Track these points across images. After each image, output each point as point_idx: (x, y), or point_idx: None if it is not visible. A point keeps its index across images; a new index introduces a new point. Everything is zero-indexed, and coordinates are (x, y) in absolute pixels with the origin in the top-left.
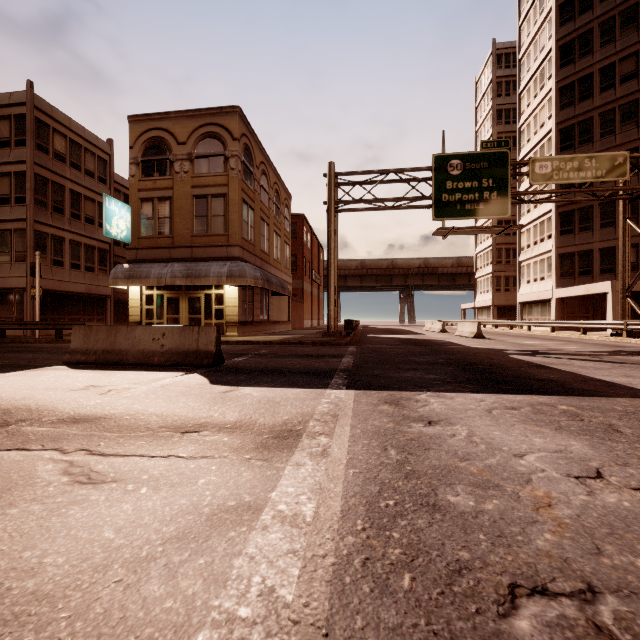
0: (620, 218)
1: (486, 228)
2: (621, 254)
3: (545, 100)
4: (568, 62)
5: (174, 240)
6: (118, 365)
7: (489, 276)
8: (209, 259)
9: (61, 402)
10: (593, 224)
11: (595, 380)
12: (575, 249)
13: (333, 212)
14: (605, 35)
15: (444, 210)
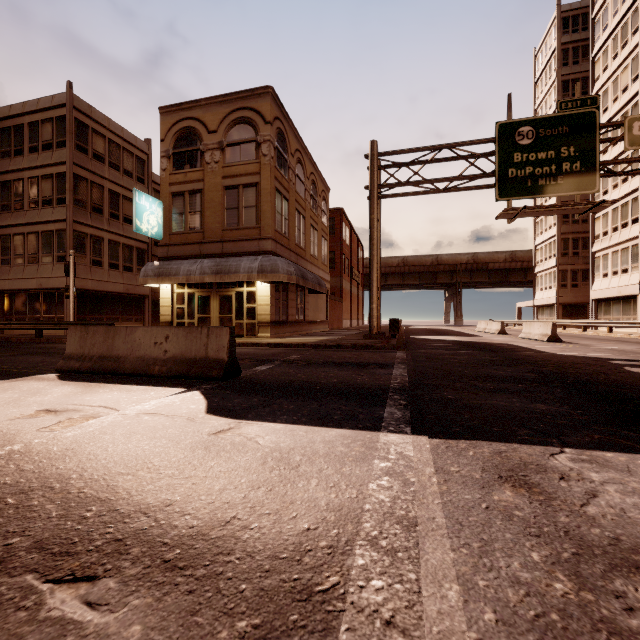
0: None
1: (568, 206)
2: None
3: (629, 59)
4: None
5: (205, 235)
6: (114, 375)
7: (552, 270)
8: (240, 254)
9: None
10: None
11: None
12: None
13: (376, 197)
14: None
15: (511, 188)
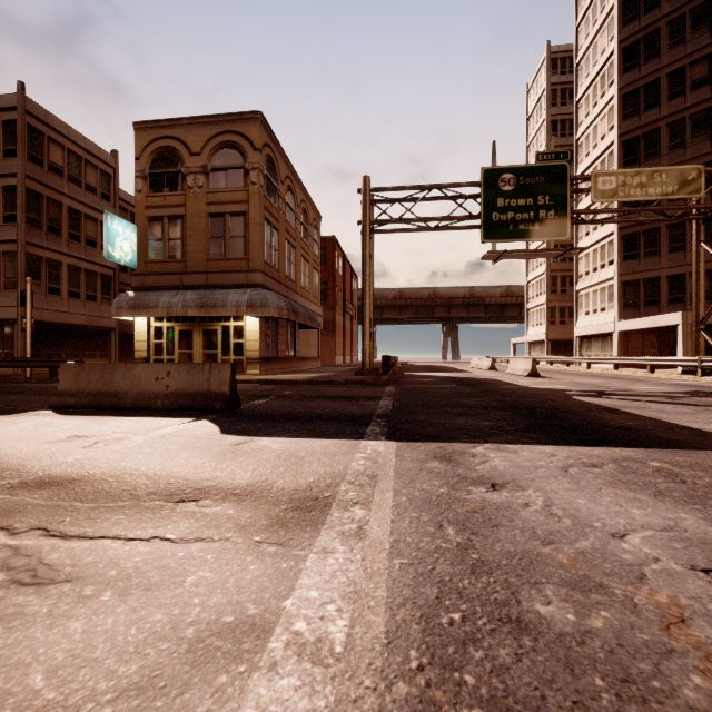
0: (693, 241)
1: (543, 251)
2: (694, 281)
3: (606, 109)
4: (632, 66)
5: (187, 265)
6: (114, 409)
7: (543, 307)
8: (227, 286)
9: (31, 458)
10: (660, 248)
11: (682, 428)
12: (640, 276)
13: (368, 233)
14: (674, 36)
15: (495, 231)
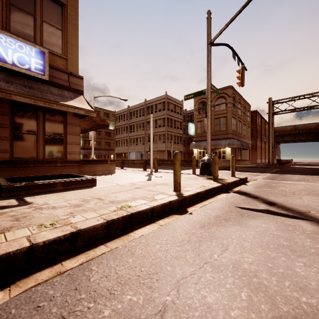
0: None
1: None
2: None
3: None
4: None
5: None
6: None
7: None
8: (220, 139)
9: None
10: None
11: None
12: None
13: (271, 117)
14: None
15: None
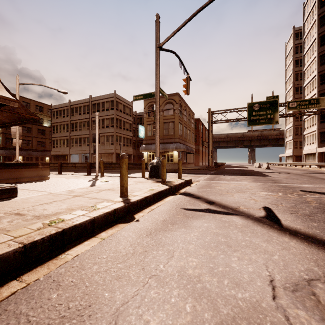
0: None
1: (267, 129)
2: None
3: (314, 60)
4: (324, 44)
5: None
6: None
7: (291, 141)
8: (168, 143)
9: None
10: None
11: (266, 175)
12: None
13: (210, 125)
14: None
15: (252, 123)
